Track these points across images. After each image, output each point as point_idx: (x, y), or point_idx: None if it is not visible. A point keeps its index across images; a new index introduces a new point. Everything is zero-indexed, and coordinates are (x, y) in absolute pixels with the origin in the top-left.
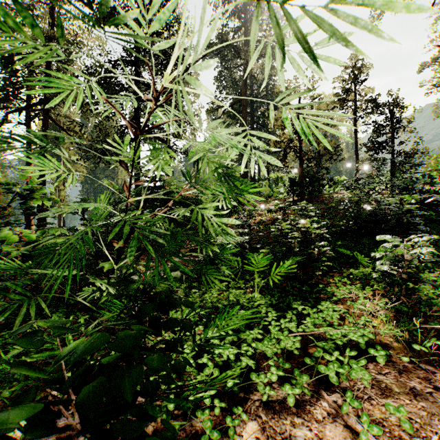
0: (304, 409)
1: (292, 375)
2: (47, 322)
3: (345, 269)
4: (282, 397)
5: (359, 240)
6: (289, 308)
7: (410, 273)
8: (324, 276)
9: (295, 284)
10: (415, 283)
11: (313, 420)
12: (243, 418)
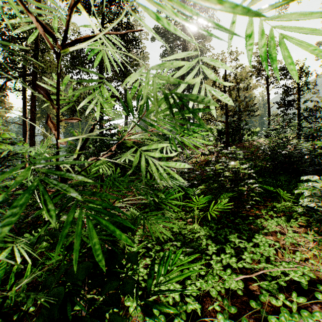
0: None
1: (238, 319)
2: None
3: (267, 202)
4: None
5: (277, 177)
6: (225, 238)
7: None
8: (251, 208)
9: (229, 217)
10: None
11: None
12: None
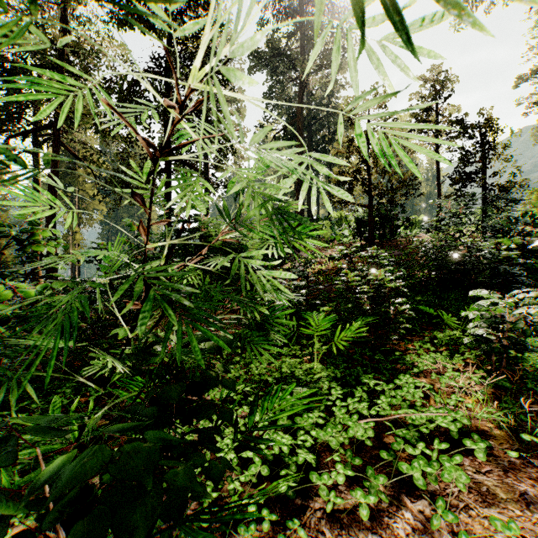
0: (381, 522)
1: (364, 474)
2: (29, 418)
3: (427, 331)
4: (351, 505)
5: (444, 295)
6: (358, 382)
7: (513, 338)
8: (401, 341)
9: (365, 352)
10: (519, 351)
11: (394, 537)
12: (301, 535)
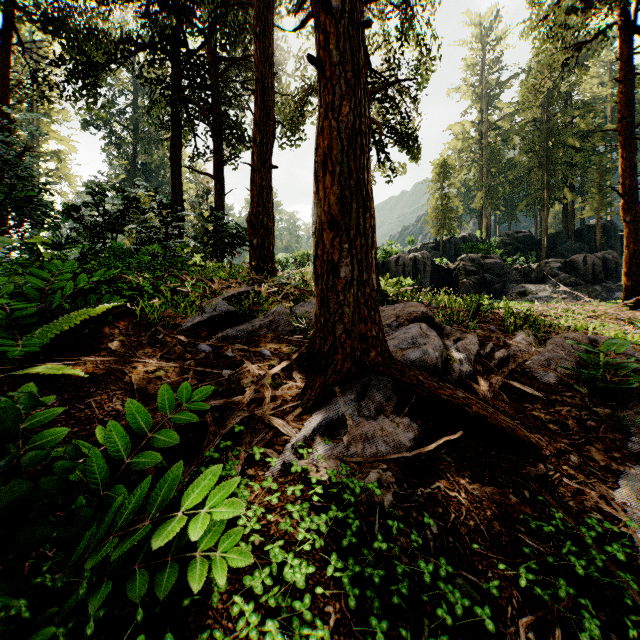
0: None
1: None
2: None
3: None
4: None
5: None
6: None
7: None
8: None
9: None
10: None
11: None
12: None
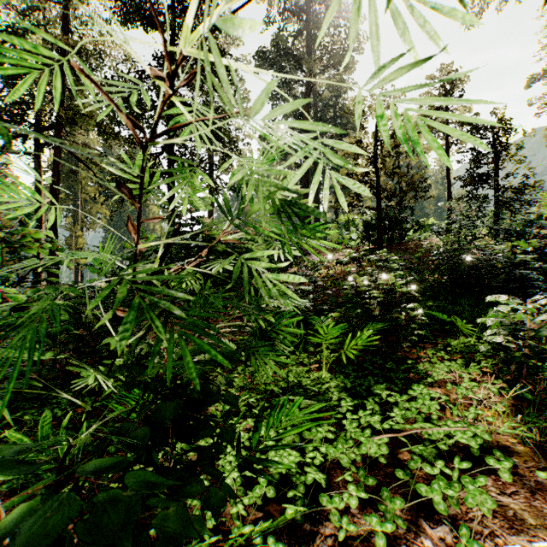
0: None
1: (378, 495)
2: None
3: (439, 338)
4: (365, 532)
5: (457, 300)
6: (369, 392)
7: (535, 347)
8: (413, 348)
9: (376, 360)
10: (541, 361)
11: None
12: None
